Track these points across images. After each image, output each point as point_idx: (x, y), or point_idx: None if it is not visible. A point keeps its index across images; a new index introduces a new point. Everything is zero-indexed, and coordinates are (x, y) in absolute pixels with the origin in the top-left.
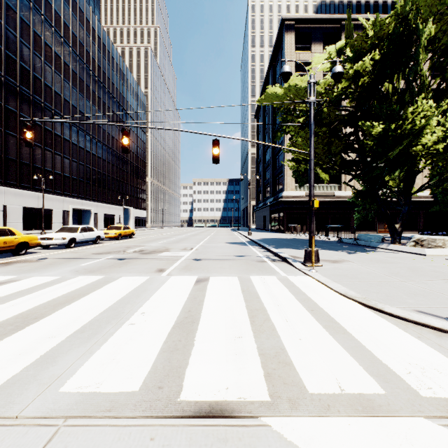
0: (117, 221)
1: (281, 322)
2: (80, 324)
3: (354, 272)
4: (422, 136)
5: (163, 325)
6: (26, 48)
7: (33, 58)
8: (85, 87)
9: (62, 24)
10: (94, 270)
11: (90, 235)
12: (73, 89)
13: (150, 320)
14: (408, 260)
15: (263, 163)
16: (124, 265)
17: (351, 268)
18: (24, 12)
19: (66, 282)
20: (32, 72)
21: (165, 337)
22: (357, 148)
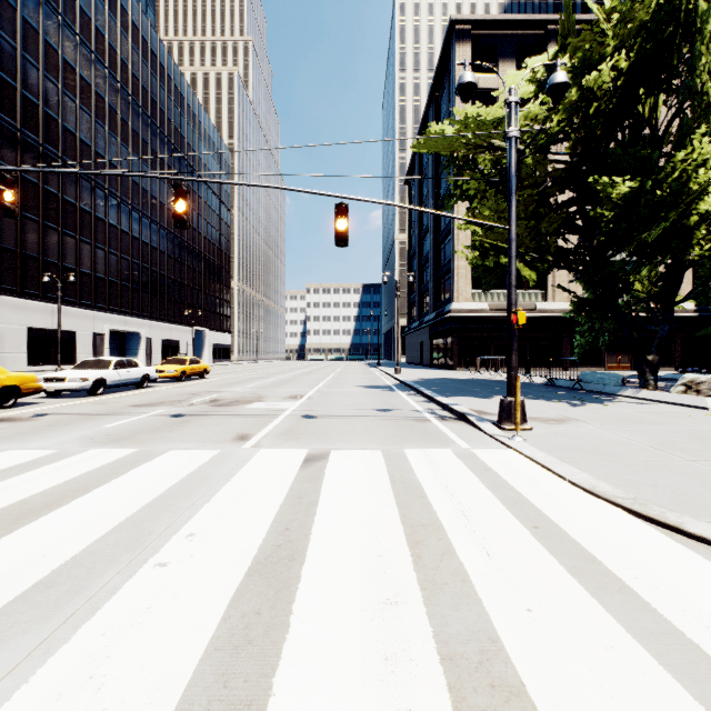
0: (184, 351)
1: (477, 559)
2: (51, 565)
3: (593, 442)
4: (703, 200)
5: (227, 567)
6: (33, 68)
7: (44, 84)
8: (131, 133)
9: (93, 30)
10: (122, 437)
11: (132, 374)
12: (110, 136)
13: (203, 553)
14: (681, 417)
15: (419, 257)
16: (179, 427)
17: (584, 433)
18: (30, 8)
19: (63, 462)
20: (42, 107)
21: (227, 602)
22: (581, 227)
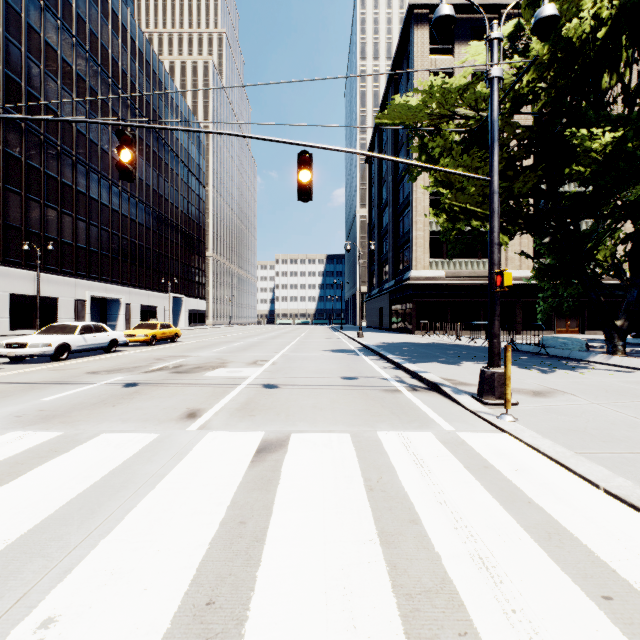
0: (162, 316)
1: None
2: None
3: (597, 422)
4: None
5: None
6: (15, 49)
7: (26, 64)
8: (111, 113)
9: (74, 15)
10: (55, 414)
11: (99, 339)
12: (91, 115)
13: None
14: None
15: (379, 229)
16: (125, 401)
17: (580, 410)
18: None
19: None
20: (25, 86)
21: None
22: (547, 191)
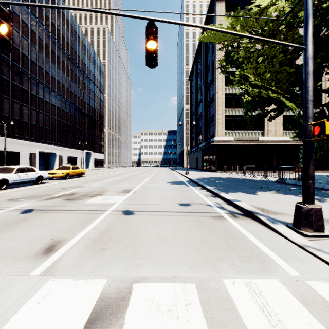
0: (79, 162)
1: None
2: None
3: None
4: None
5: None
6: None
7: None
8: (51, 52)
9: None
10: None
11: (29, 175)
12: (39, 52)
13: None
14: None
15: (196, 115)
16: (7, 229)
17: None
18: None
19: None
20: None
21: None
22: None
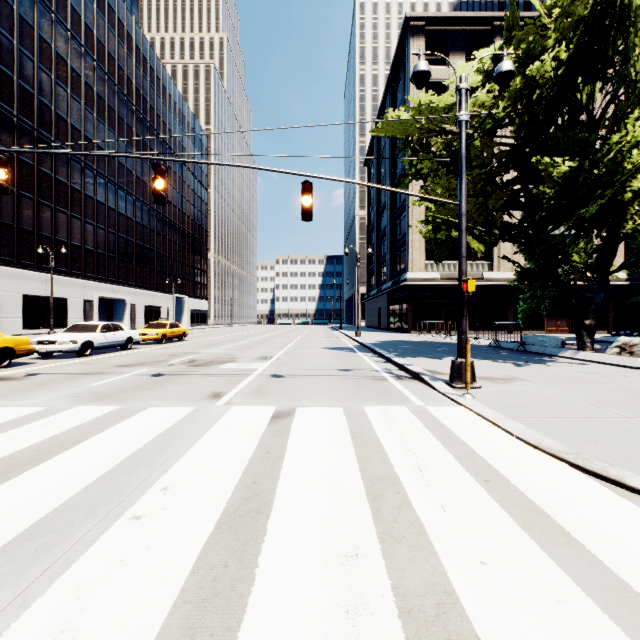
0: (165, 316)
1: (432, 512)
2: (32, 518)
3: (537, 399)
4: (636, 179)
5: (198, 520)
6: (28, 60)
7: (38, 75)
8: (117, 119)
9: (83, 26)
10: (106, 395)
11: (117, 337)
12: (98, 122)
13: (175, 506)
14: (617, 377)
15: (377, 231)
16: (158, 386)
17: (529, 392)
18: (25, 6)
19: (50, 418)
20: (37, 96)
21: (196, 555)
22: (524, 203)
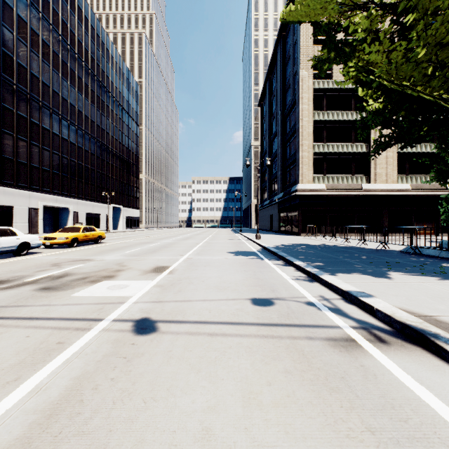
0: (104, 221)
1: None
2: None
3: None
4: None
5: None
6: None
7: None
8: (61, 63)
9: None
10: None
11: (3, 242)
12: (44, 63)
13: None
14: None
15: (269, 154)
16: None
17: None
18: None
19: None
20: None
21: None
22: None
